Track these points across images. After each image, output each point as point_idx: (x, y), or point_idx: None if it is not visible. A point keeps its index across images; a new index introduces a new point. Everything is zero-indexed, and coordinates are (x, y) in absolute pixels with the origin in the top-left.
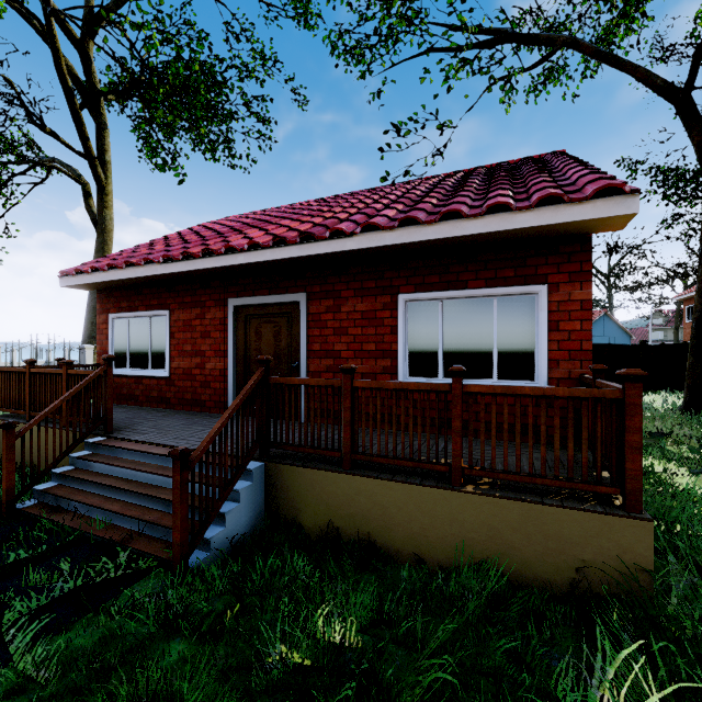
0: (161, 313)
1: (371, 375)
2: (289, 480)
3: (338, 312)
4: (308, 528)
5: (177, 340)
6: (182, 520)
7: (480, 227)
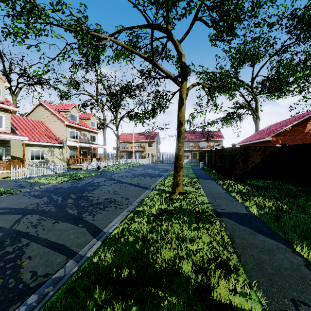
0: None
1: None
2: None
3: None
4: None
5: None
6: None
7: (259, 141)
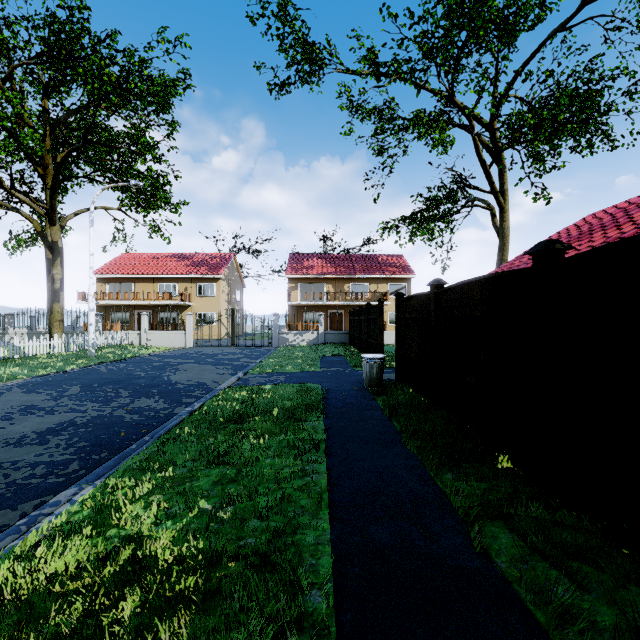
0: None
1: None
2: None
3: None
4: None
5: None
6: None
7: None
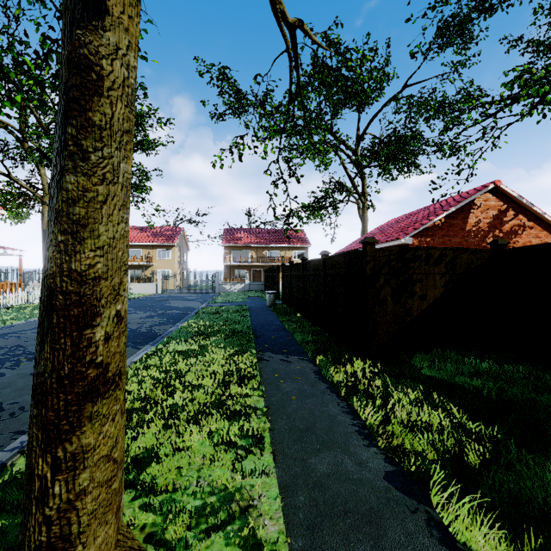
0: None
1: None
2: None
3: None
4: None
5: None
6: None
7: (386, 245)
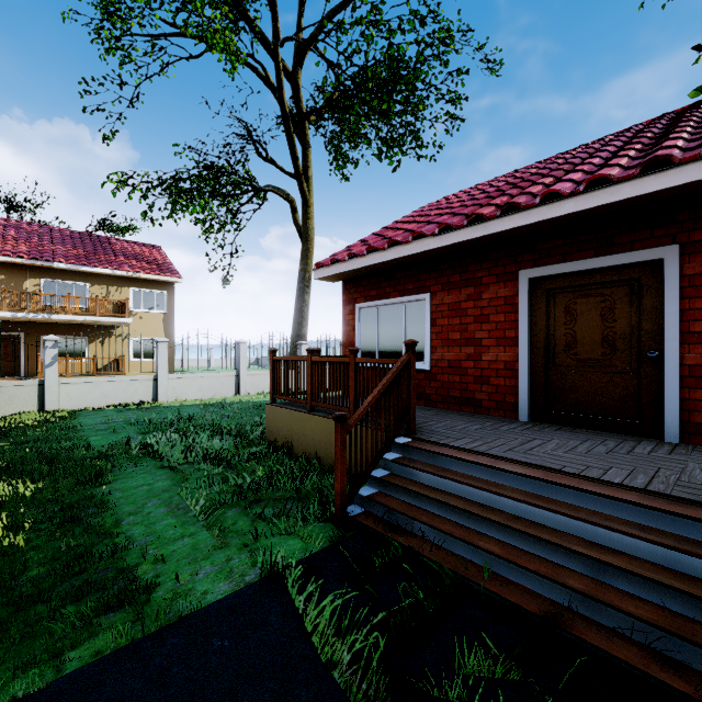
0: (419, 297)
1: None
2: None
3: None
4: None
5: (439, 327)
6: None
7: None
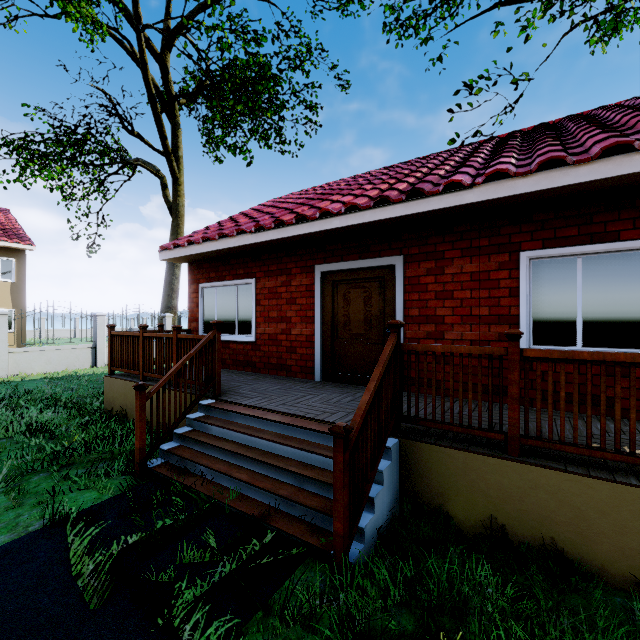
0: (247, 281)
1: (483, 343)
2: (431, 462)
3: (440, 274)
4: (459, 519)
5: (262, 307)
6: (344, 508)
7: None
